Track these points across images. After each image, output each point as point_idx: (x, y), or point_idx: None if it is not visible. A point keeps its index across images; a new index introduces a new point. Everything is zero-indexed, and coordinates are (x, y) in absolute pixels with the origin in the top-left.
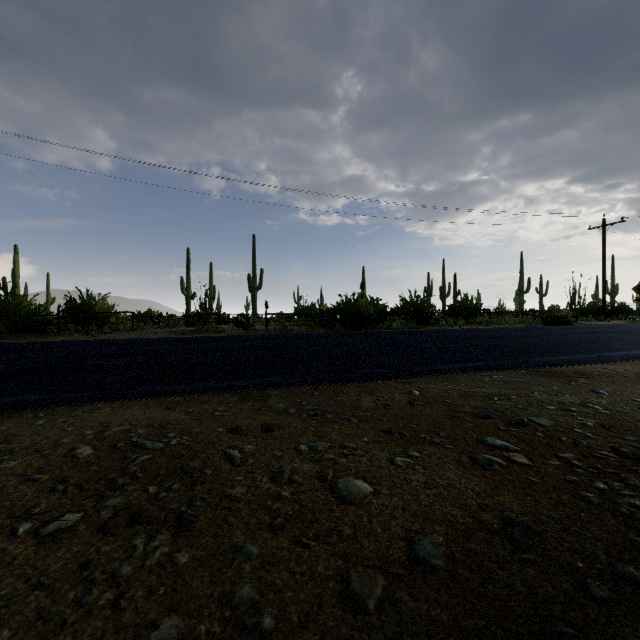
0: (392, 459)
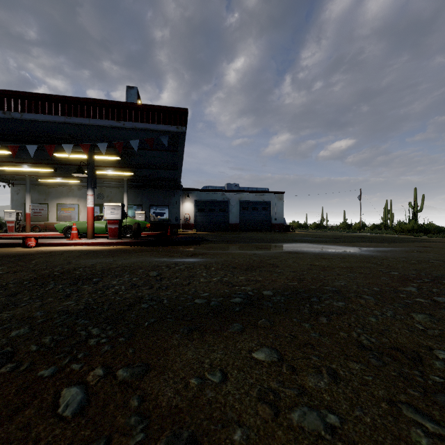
0: (223, 379)
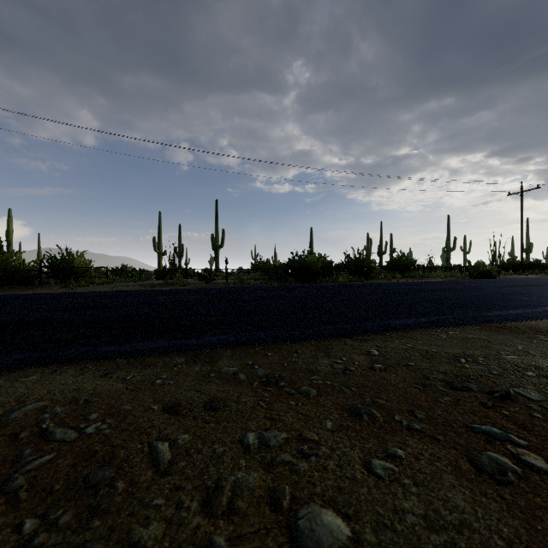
0: (368, 463)
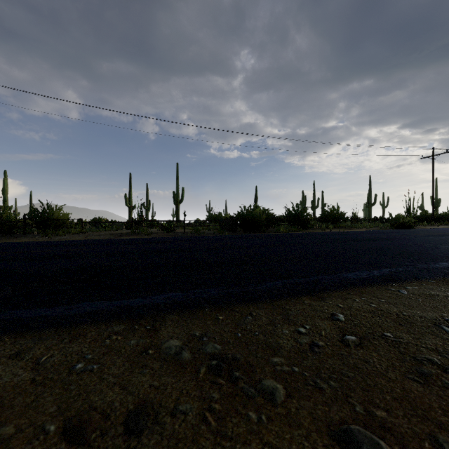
0: None
